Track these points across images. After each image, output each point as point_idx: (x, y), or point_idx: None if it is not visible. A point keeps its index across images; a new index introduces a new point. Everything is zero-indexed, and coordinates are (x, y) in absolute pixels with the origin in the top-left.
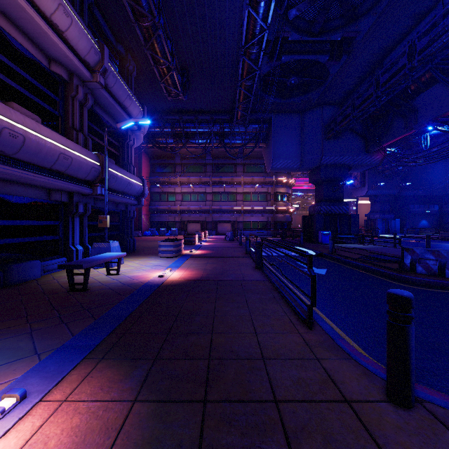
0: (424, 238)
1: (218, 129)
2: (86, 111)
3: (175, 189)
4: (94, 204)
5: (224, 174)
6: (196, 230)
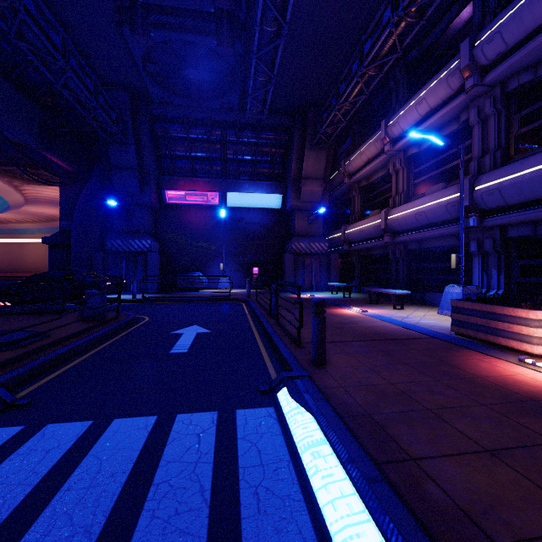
0: None
1: None
2: (493, 120)
3: None
4: (537, 231)
5: None
6: None
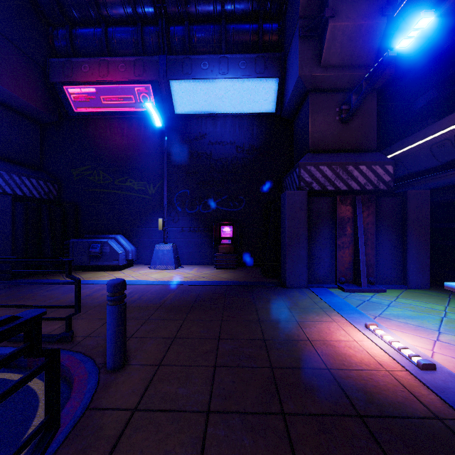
0: None
1: None
2: None
3: None
4: None
5: None
6: None
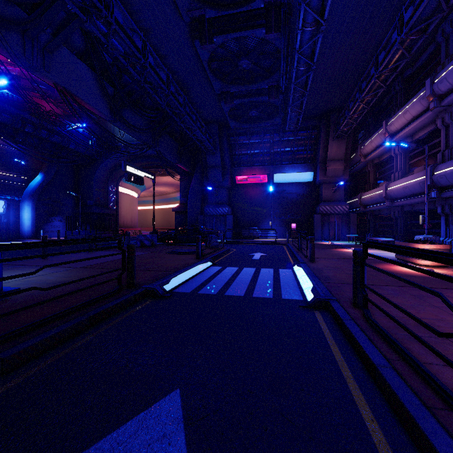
0: None
1: None
2: (451, 127)
3: None
4: None
5: None
6: None
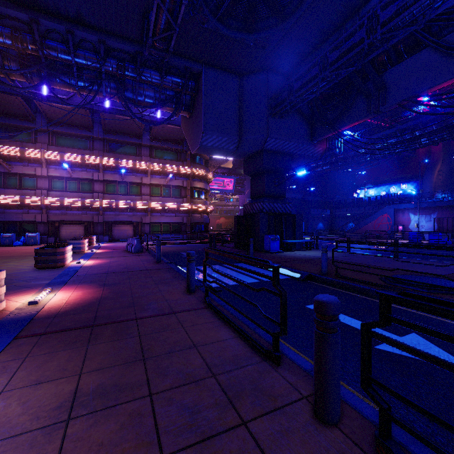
0: (333, 240)
1: (115, 67)
2: None
3: (36, 170)
4: None
5: (123, 156)
6: (75, 235)
